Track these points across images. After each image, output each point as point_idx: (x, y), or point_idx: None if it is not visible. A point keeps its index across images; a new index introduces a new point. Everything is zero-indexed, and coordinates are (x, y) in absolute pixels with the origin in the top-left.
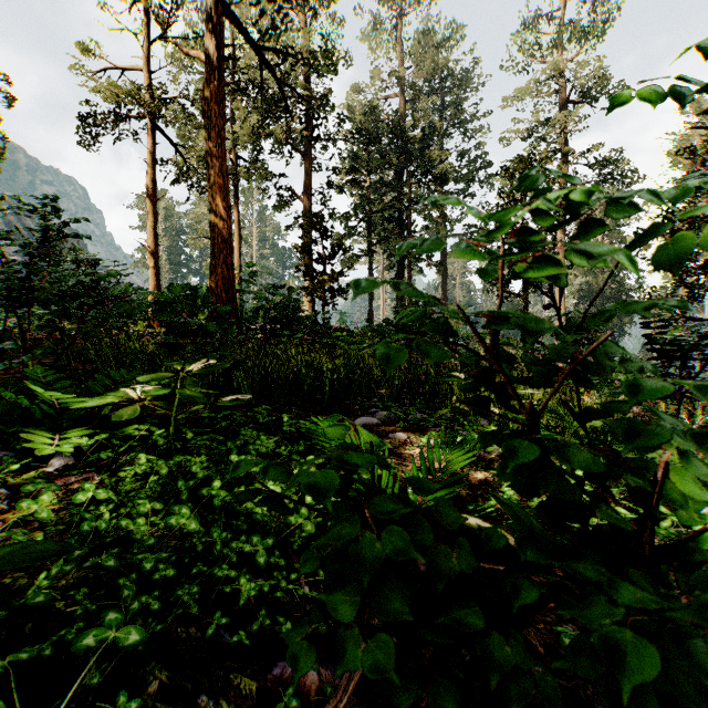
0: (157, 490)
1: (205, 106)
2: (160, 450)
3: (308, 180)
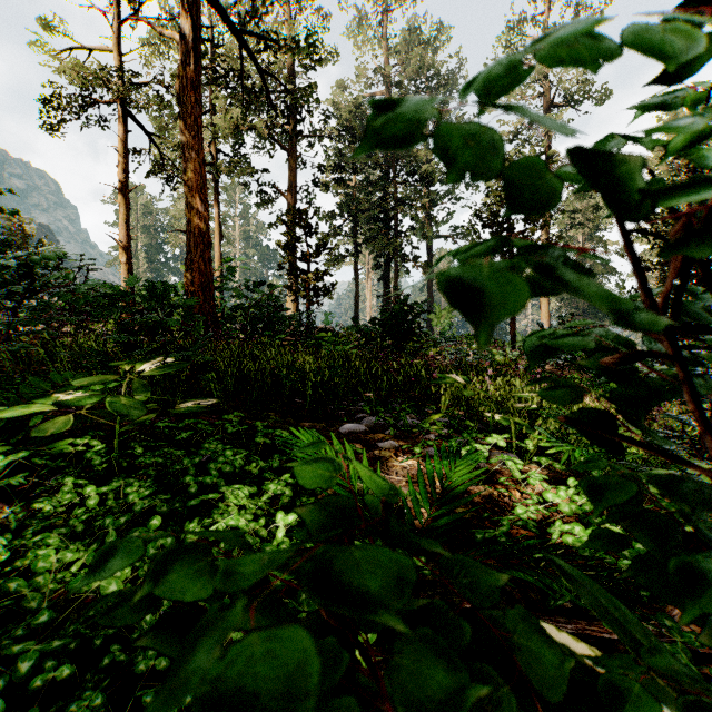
0: (78, 530)
1: (180, 91)
2: (98, 471)
3: (292, 177)
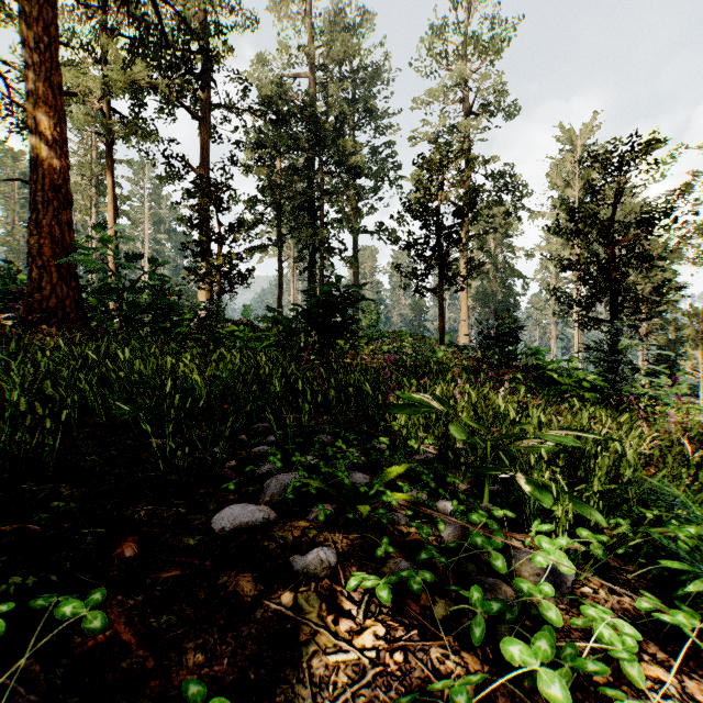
0: None
1: None
2: None
3: (204, 150)
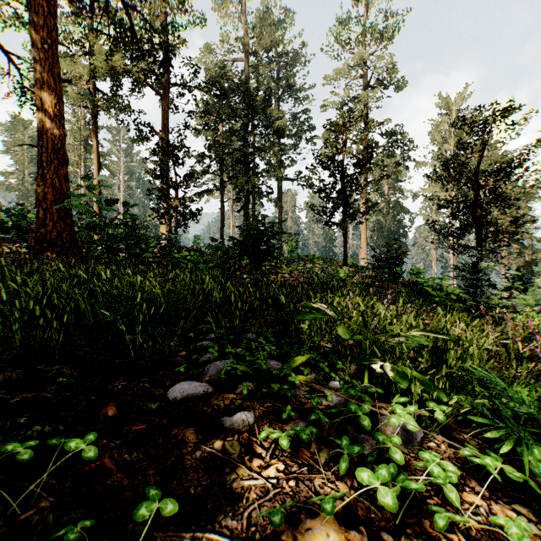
0: None
1: None
2: None
3: (165, 119)
